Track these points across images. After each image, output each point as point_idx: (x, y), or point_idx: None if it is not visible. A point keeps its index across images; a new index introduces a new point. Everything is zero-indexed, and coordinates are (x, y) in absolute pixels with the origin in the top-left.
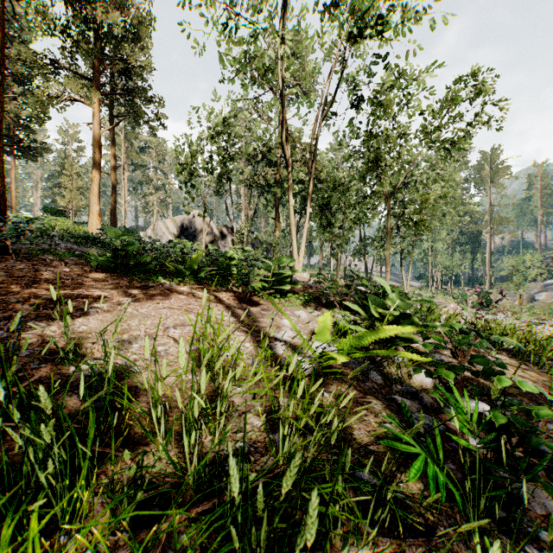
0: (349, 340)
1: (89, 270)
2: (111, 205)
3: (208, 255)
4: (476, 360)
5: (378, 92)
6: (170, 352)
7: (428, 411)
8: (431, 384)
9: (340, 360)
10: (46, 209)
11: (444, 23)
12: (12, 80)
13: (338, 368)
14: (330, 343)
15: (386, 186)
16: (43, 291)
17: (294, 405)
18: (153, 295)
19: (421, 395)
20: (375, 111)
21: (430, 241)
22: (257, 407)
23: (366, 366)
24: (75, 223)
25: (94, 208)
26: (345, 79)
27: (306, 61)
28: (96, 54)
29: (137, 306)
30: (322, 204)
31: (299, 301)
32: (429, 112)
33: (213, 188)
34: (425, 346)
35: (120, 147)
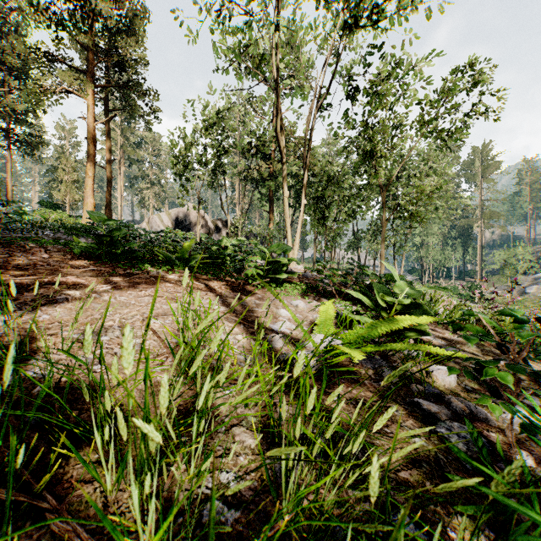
0: (356, 331)
1: (70, 256)
2: (107, 198)
3: (200, 243)
4: (540, 358)
5: (374, 82)
6: (146, 346)
7: (459, 418)
8: (454, 384)
9: (356, 357)
10: (42, 203)
11: (440, 12)
12: (8, 74)
13: (345, 364)
14: (333, 335)
15: (381, 177)
16: (9, 276)
17: (302, 424)
18: (137, 282)
19: (447, 397)
20: (371, 100)
21: (422, 235)
22: (249, 417)
23: (377, 362)
24: (70, 216)
25: (88, 201)
26: (339, 72)
27: (300, 53)
28: (90, 46)
29: (116, 293)
30: (317, 196)
31: (296, 291)
32: (426, 102)
33: (208, 181)
34: (467, 338)
35: (116, 142)
